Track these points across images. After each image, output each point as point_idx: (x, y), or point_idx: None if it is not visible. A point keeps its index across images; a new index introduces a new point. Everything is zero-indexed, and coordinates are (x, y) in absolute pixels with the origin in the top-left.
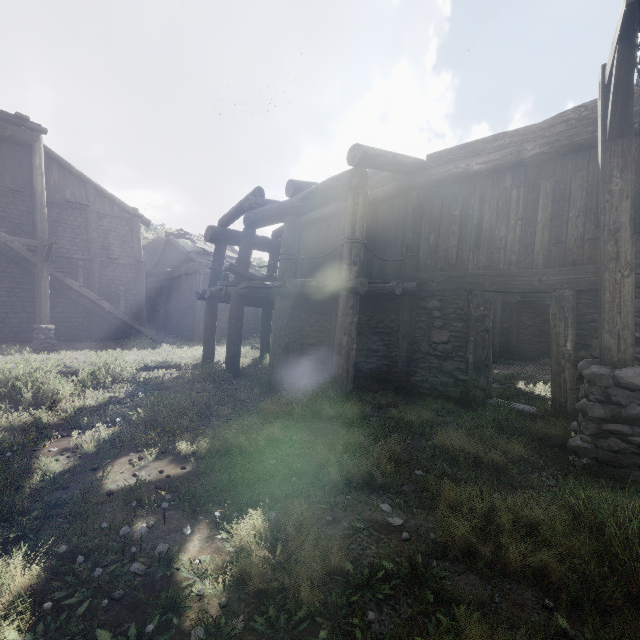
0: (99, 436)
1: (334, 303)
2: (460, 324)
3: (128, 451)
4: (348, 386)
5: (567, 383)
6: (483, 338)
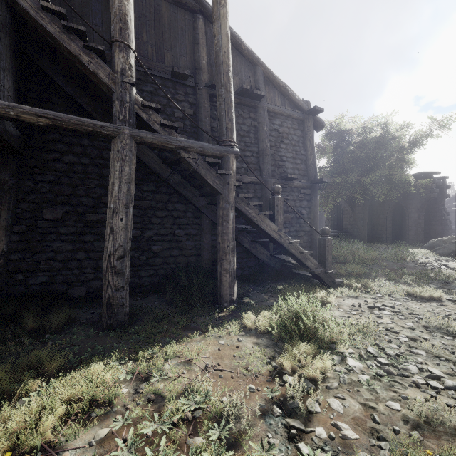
0: None
1: None
2: None
3: None
4: None
5: None
6: None
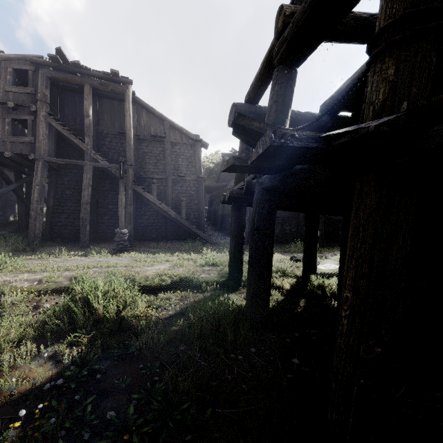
0: None
1: None
2: None
3: None
4: None
5: None
6: None
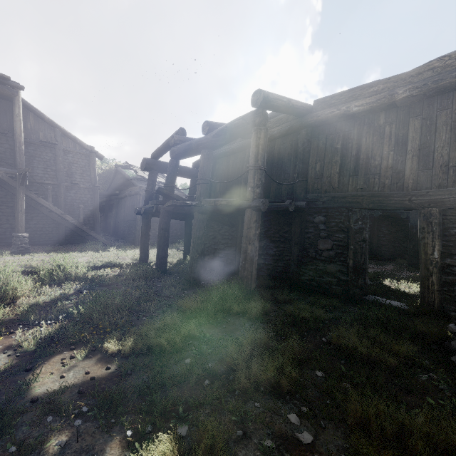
0: (41, 333)
1: (240, 217)
2: (341, 235)
3: (63, 348)
4: (252, 285)
5: (435, 285)
6: (361, 247)
